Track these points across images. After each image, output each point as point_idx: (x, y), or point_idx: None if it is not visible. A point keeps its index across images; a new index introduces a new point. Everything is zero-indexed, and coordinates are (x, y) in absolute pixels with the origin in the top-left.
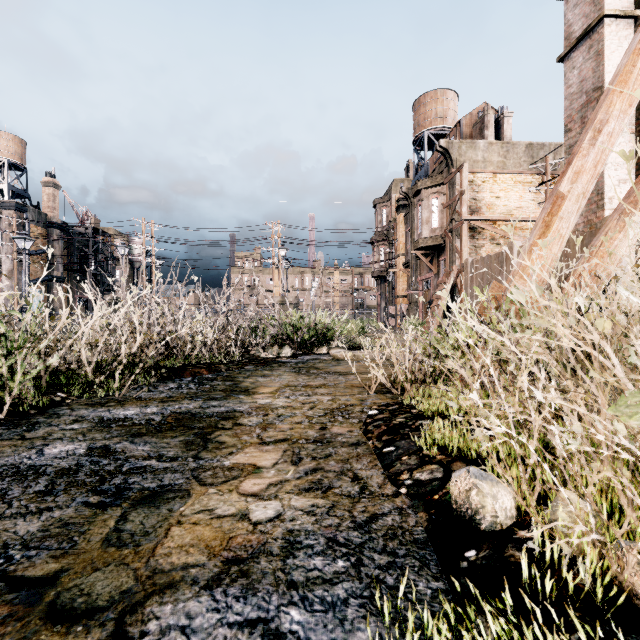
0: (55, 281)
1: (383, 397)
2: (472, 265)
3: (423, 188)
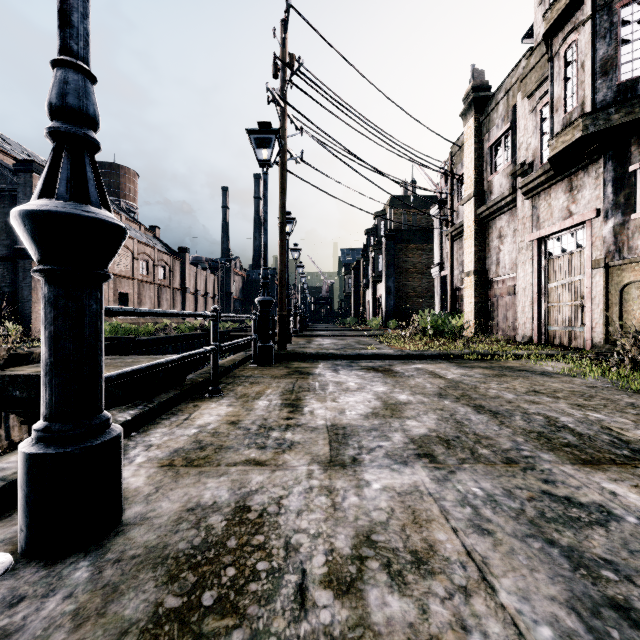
0: None
1: None
2: None
3: None
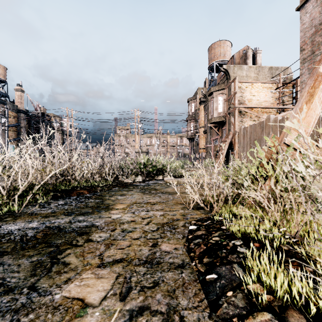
0: (22, 140)
1: (198, 212)
2: (244, 130)
3: (214, 91)
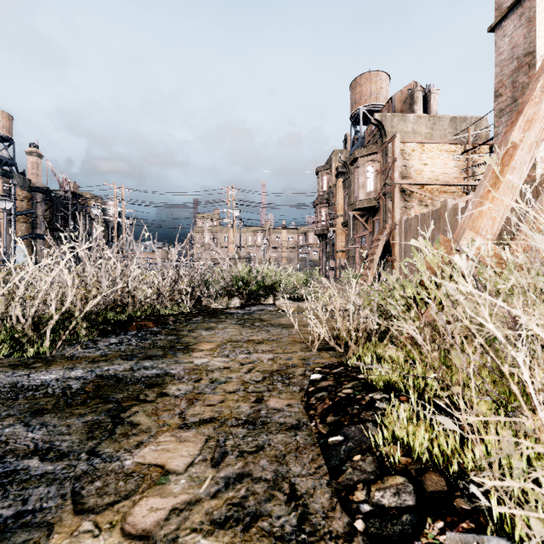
0: (38, 238)
1: (326, 355)
2: (406, 223)
3: (359, 156)
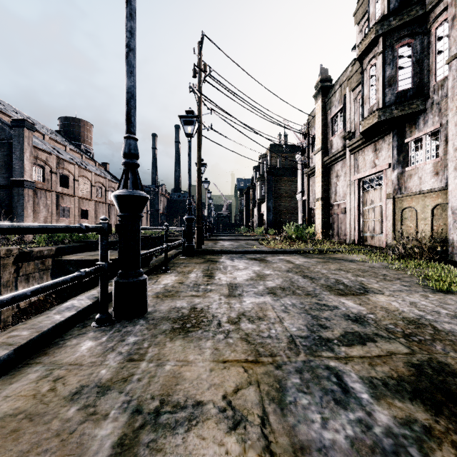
0: None
1: None
2: None
3: None
